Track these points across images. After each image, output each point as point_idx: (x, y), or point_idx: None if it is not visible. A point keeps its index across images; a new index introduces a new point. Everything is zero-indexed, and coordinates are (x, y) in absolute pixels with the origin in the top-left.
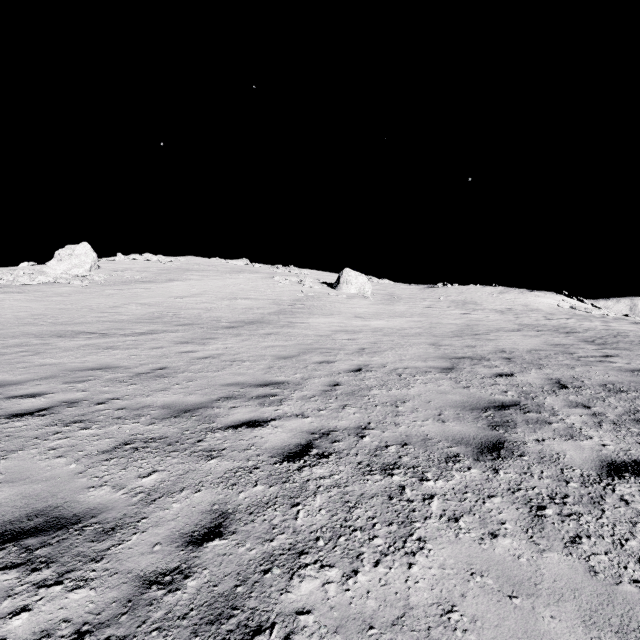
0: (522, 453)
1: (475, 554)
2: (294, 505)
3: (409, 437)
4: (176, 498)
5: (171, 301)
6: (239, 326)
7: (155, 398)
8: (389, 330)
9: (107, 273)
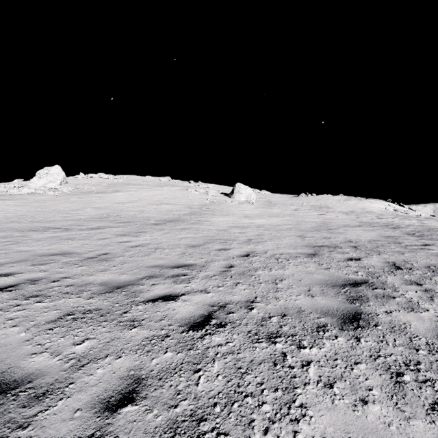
0: (376, 323)
1: (351, 421)
2: (196, 371)
3: (287, 309)
4: (100, 364)
5: (116, 206)
6: (162, 223)
7: (96, 277)
8: (268, 226)
9: (72, 186)
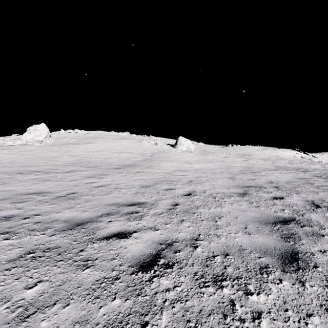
0: (315, 264)
1: None
2: (143, 325)
3: (228, 248)
4: (46, 314)
5: (86, 154)
6: (122, 167)
7: (62, 214)
8: (205, 170)
9: (54, 139)
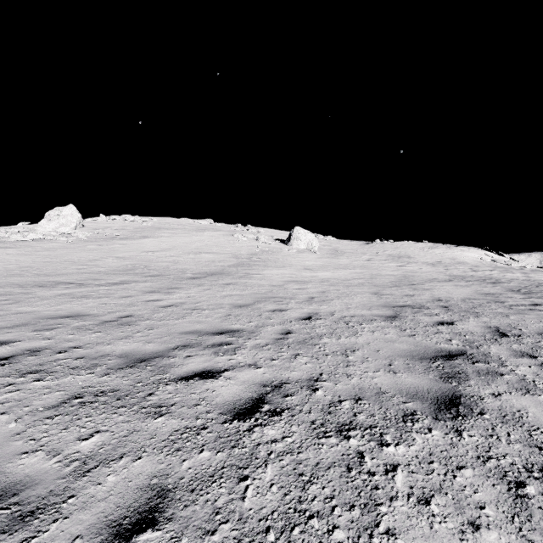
0: (482, 410)
1: None
2: (242, 479)
3: (362, 390)
4: (113, 468)
5: (143, 255)
6: (202, 277)
7: (115, 346)
8: (335, 280)
9: (90, 231)
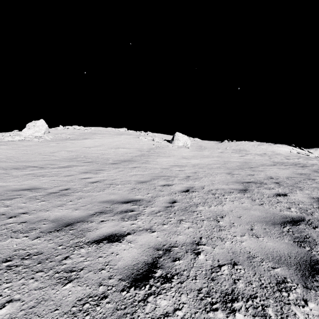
0: None
1: None
2: None
3: (235, 254)
4: None
5: (84, 149)
6: (118, 163)
7: (51, 213)
8: (202, 165)
9: (53, 135)
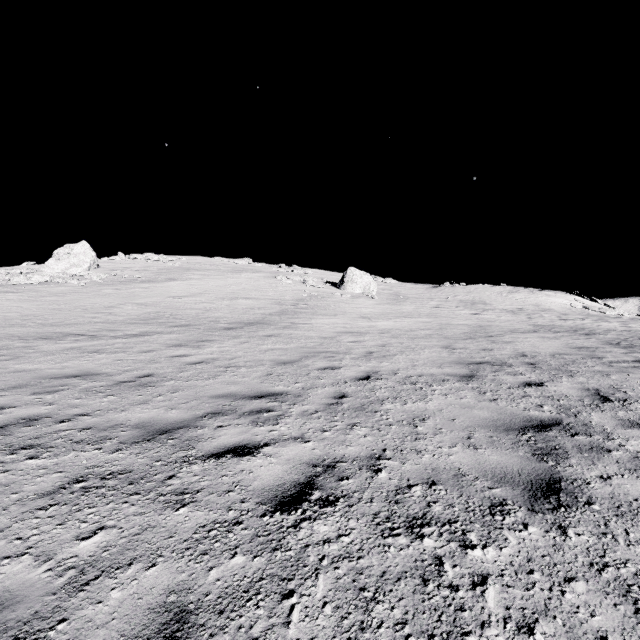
0: (589, 499)
1: None
2: (286, 595)
3: (436, 472)
4: (118, 579)
5: (169, 301)
6: (238, 327)
7: (130, 414)
8: (397, 331)
9: (106, 272)
